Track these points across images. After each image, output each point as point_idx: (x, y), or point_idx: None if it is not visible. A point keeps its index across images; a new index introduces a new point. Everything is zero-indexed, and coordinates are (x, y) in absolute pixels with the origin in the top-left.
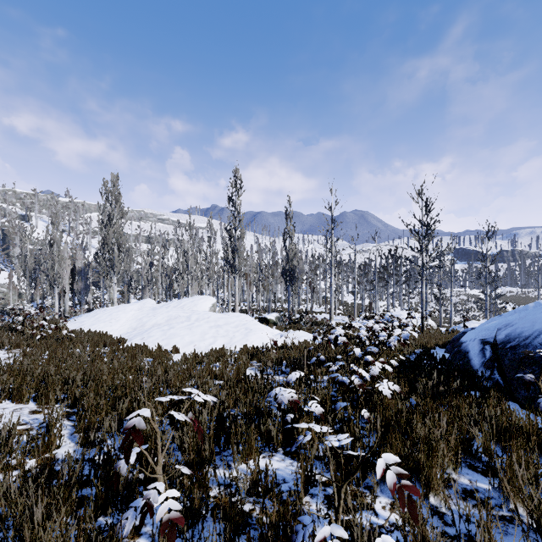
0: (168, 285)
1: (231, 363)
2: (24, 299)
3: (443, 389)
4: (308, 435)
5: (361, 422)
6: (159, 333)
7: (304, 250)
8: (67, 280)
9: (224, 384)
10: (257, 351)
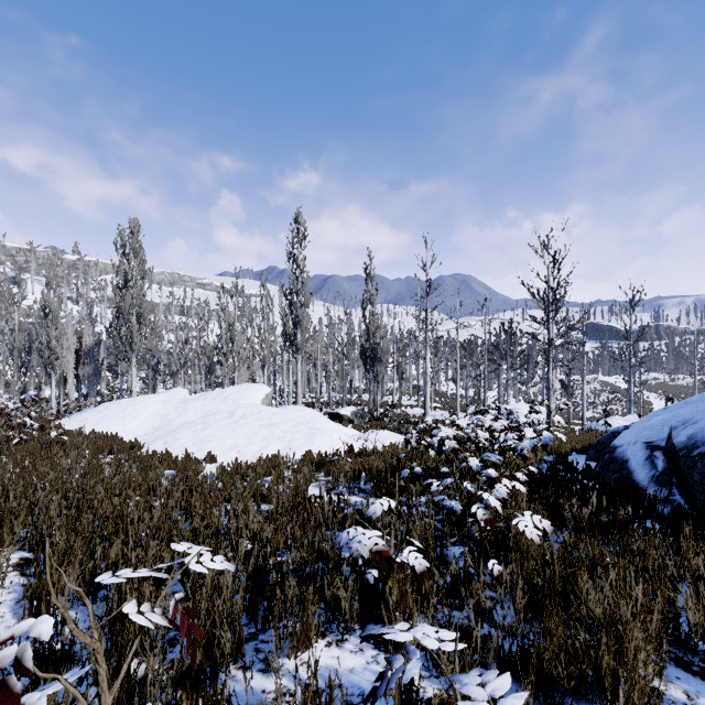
0: (207, 370)
1: (288, 477)
2: (12, 389)
3: (606, 520)
4: (414, 661)
5: (482, 573)
6: (190, 434)
7: (390, 323)
8: (71, 364)
9: (273, 512)
10: (324, 460)
